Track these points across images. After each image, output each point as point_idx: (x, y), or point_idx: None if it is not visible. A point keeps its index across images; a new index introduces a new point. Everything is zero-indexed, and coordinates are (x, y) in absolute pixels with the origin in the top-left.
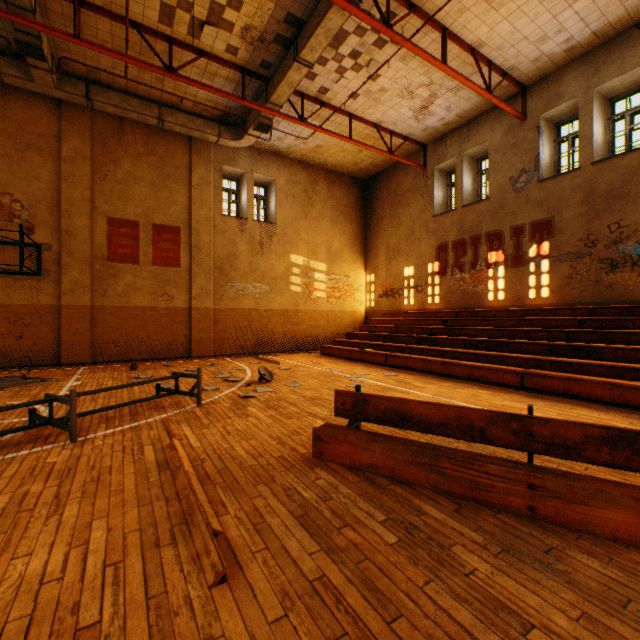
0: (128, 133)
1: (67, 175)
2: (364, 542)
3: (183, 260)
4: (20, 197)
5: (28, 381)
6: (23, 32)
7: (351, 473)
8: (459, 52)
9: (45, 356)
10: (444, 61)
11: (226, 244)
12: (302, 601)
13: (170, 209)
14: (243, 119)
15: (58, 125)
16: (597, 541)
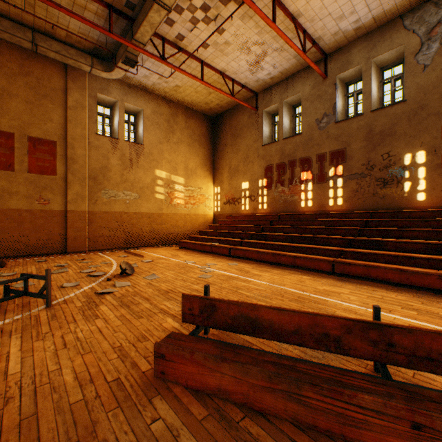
0: (2, 53)
1: None
2: None
3: (59, 169)
4: None
5: None
6: None
7: (197, 402)
8: (284, 19)
9: None
10: (274, 21)
11: (100, 158)
12: None
13: (46, 125)
14: (112, 53)
15: None
16: None
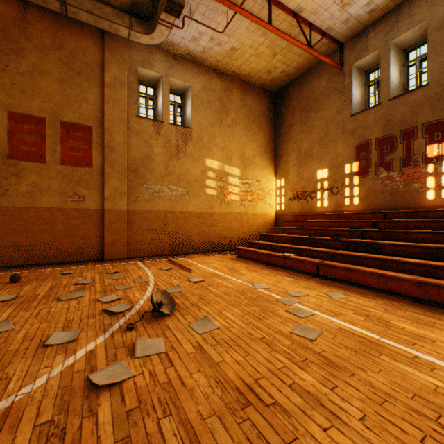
0: (32, 23)
1: None
2: None
3: (95, 160)
4: None
5: None
6: None
7: None
8: None
9: None
10: None
11: (141, 146)
12: None
13: (81, 107)
14: (152, 0)
15: None
16: None
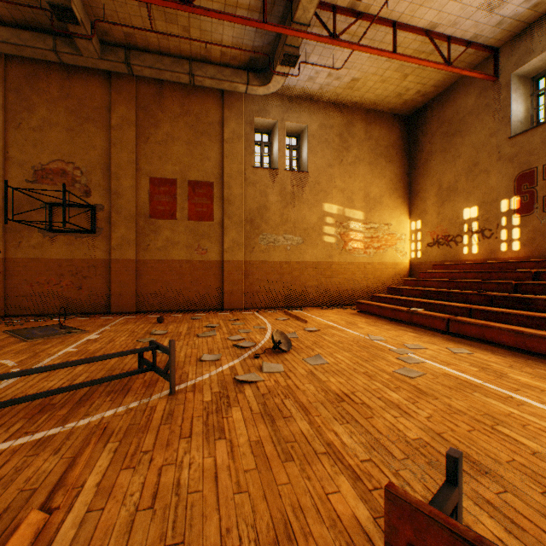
0: (166, 97)
1: (116, 141)
2: None
3: (216, 214)
4: (80, 165)
5: (60, 331)
6: None
7: None
8: None
9: (99, 305)
10: None
11: (257, 196)
12: None
13: (204, 165)
14: (269, 56)
15: (109, 97)
16: None
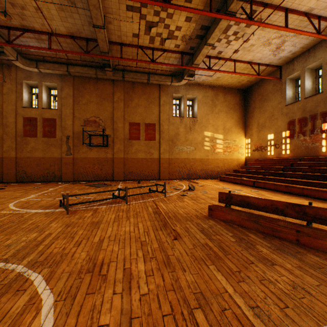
0: (136, 87)
1: (116, 108)
2: (222, 239)
3: (156, 137)
4: (101, 118)
5: (106, 185)
6: (104, 60)
7: (223, 222)
8: (297, 17)
9: (109, 177)
10: (286, 26)
11: (174, 129)
12: (199, 247)
13: (151, 116)
14: (182, 73)
15: (113, 89)
16: (324, 254)
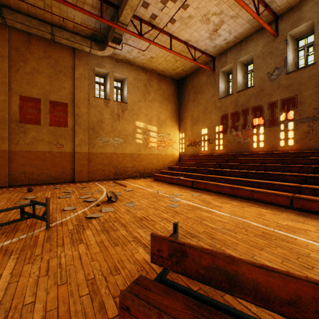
0: (33, 44)
1: None
2: None
3: (69, 123)
4: None
5: None
6: None
7: None
8: None
9: None
10: None
11: (97, 114)
12: None
13: (61, 92)
14: (104, 35)
15: None
16: None
